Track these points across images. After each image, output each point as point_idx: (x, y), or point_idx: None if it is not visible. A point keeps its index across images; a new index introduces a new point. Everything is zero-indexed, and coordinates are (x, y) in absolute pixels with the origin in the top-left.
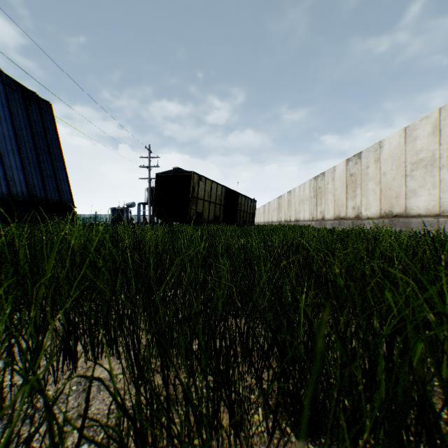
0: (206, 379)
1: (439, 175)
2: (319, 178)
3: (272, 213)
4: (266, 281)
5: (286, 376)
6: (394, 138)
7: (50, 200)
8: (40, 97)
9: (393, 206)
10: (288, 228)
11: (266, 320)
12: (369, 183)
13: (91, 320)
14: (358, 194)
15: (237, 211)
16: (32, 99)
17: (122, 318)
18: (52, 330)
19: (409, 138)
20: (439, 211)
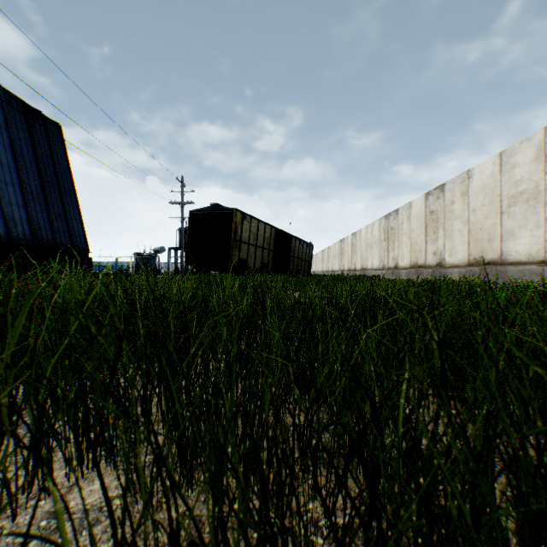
0: (244, 536)
1: (544, 211)
2: (391, 217)
3: (333, 260)
4: (338, 357)
5: (379, 522)
6: (486, 166)
7: (59, 244)
8: (46, 117)
9: (484, 250)
10: (353, 278)
11: (344, 426)
12: (455, 222)
13: (77, 414)
14: (440, 237)
15: (290, 257)
16: (37, 119)
17: (126, 407)
18: (11, 433)
19: (505, 166)
20: (545, 257)
